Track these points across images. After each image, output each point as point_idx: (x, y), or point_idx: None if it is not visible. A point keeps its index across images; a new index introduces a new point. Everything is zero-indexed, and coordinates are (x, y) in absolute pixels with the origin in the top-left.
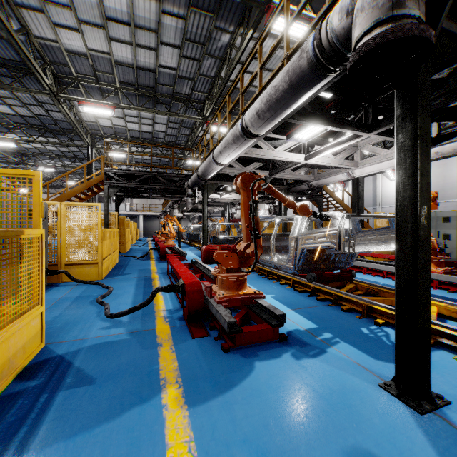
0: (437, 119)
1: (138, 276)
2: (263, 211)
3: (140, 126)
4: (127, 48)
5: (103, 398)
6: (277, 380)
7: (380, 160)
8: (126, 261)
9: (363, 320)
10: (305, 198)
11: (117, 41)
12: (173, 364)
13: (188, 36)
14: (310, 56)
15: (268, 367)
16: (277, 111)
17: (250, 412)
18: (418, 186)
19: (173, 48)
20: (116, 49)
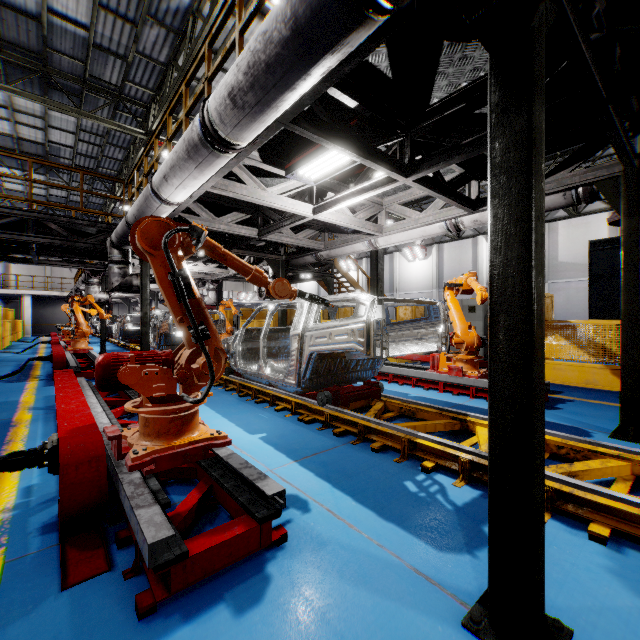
0: (478, 177)
1: None
2: (251, 295)
3: (15, 126)
4: None
5: None
6: None
7: (410, 226)
8: None
9: (404, 464)
10: (311, 278)
11: None
12: None
13: None
14: None
15: (247, 639)
16: (269, 93)
17: None
18: (533, 237)
19: None
20: None
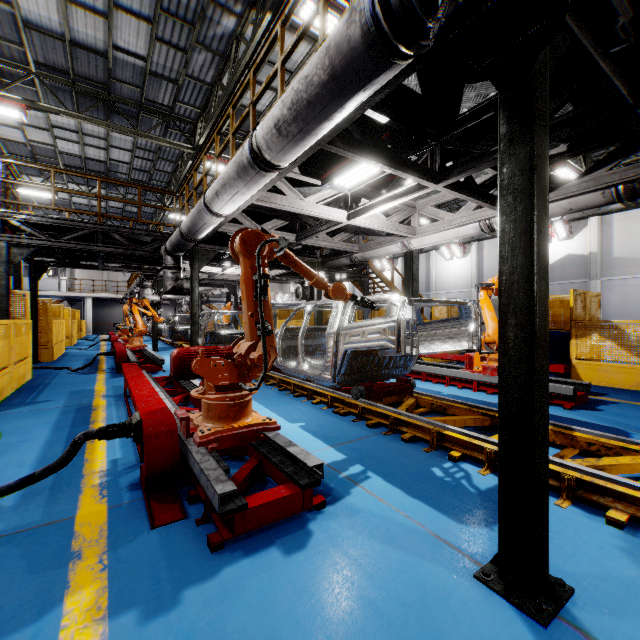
0: None
1: (66, 405)
2: (287, 296)
3: (82, 148)
4: (49, 1)
5: None
6: (311, 600)
7: (444, 227)
8: (47, 377)
9: (432, 454)
10: (346, 278)
11: None
12: (98, 603)
13: (165, 5)
14: (366, 21)
15: (295, 572)
16: (309, 124)
17: None
18: (535, 248)
19: (140, 22)
20: None
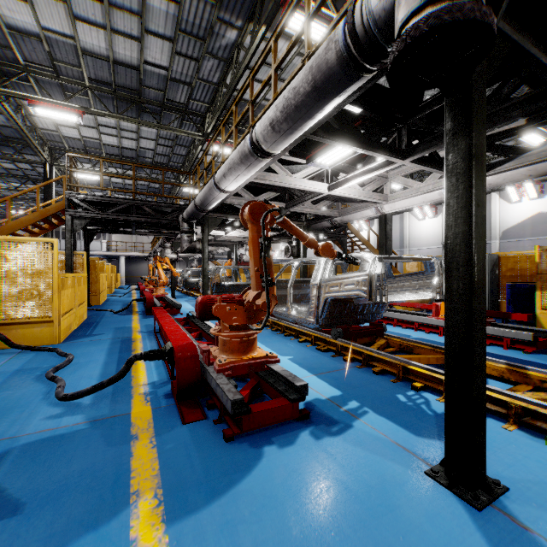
0: None
1: (113, 337)
2: (277, 253)
3: (120, 140)
4: (99, 33)
5: (33, 537)
6: (298, 478)
7: (412, 194)
8: (97, 317)
9: (398, 384)
10: (327, 238)
11: (84, 21)
12: (153, 467)
13: (183, 26)
14: (340, 48)
15: (286, 459)
16: (296, 122)
17: (262, 534)
18: (473, 219)
19: (164, 41)
20: (84, 33)
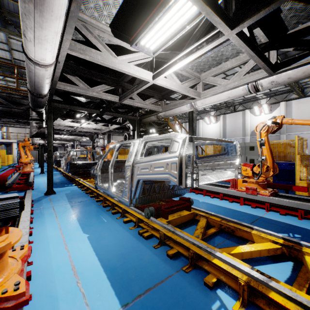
0: (276, 47)
1: None
2: None
3: None
4: None
5: None
6: None
7: (220, 90)
8: None
9: None
10: (155, 131)
11: None
12: None
13: None
14: None
15: None
16: None
17: None
18: None
19: None
20: None
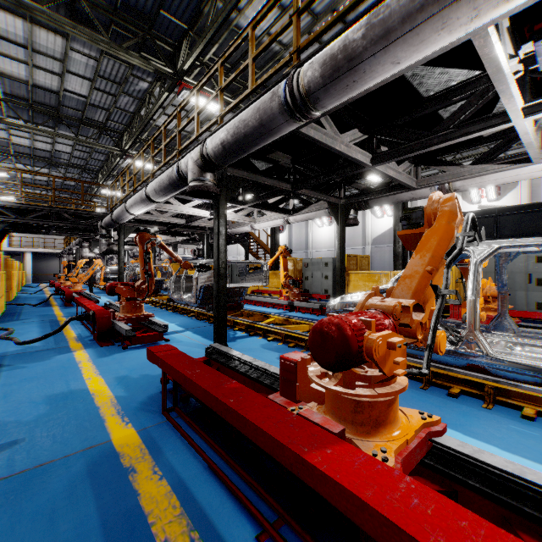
0: (293, 198)
1: (42, 320)
2: None
3: (33, 142)
4: (21, 65)
5: (38, 370)
6: None
7: (267, 219)
8: (18, 309)
9: (229, 329)
10: (235, 242)
11: (7, 56)
12: (86, 356)
13: (101, 73)
14: (176, 175)
15: None
16: (167, 193)
17: (132, 363)
18: (219, 251)
19: (84, 79)
20: (5, 63)
